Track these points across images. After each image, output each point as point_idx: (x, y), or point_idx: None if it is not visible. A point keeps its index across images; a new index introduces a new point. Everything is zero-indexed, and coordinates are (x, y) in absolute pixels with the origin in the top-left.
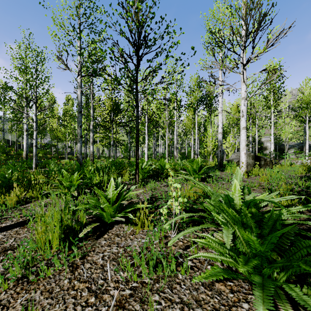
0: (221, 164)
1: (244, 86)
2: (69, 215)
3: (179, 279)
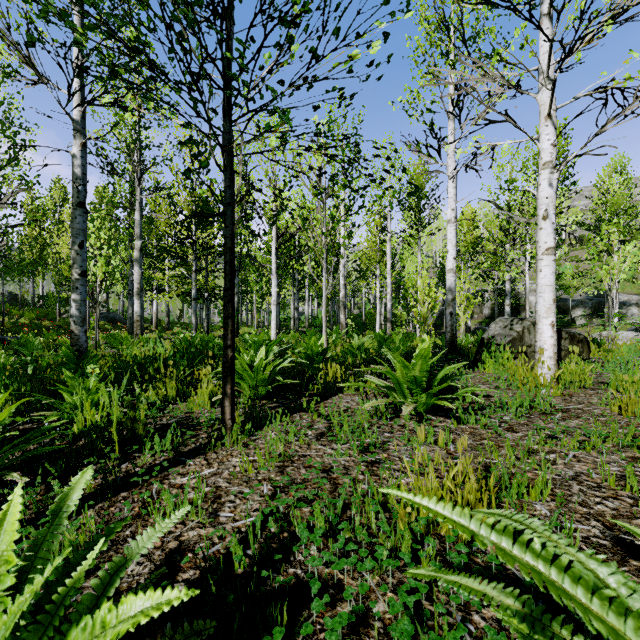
0: (454, 344)
1: (550, 130)
2: None
3: None
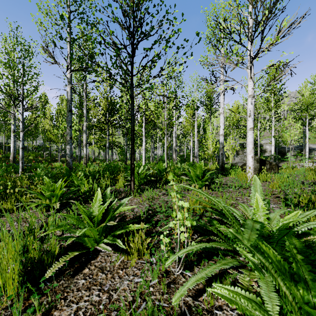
0: (223, 167)
1: (251, 83)
2: (36, 244)
3: None
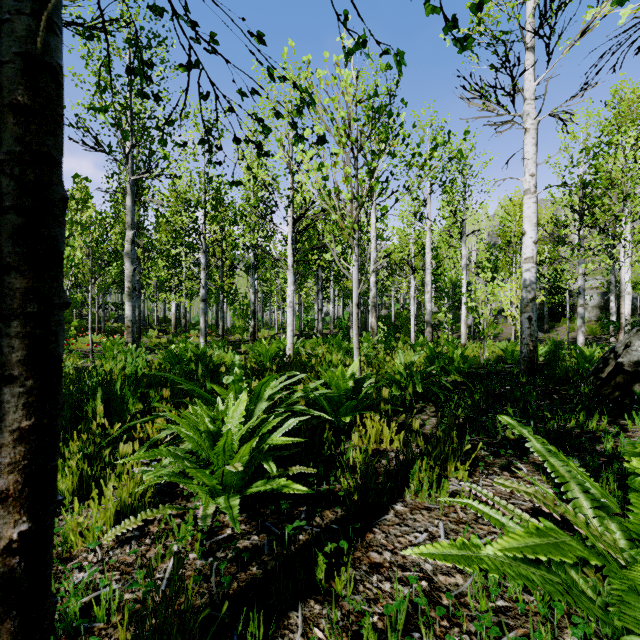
0: (535, 361)
1: None
2: None
3: None
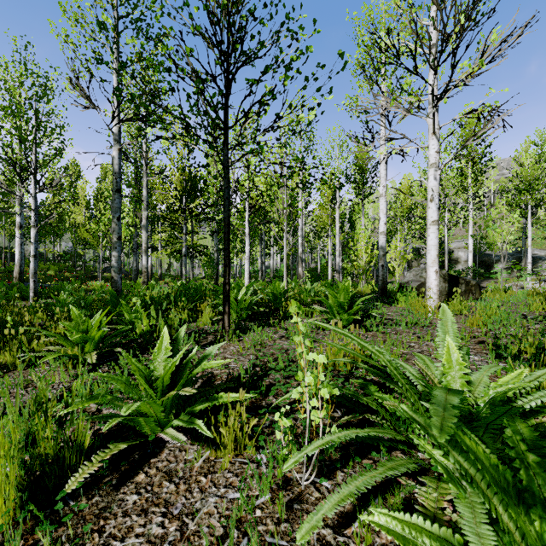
0: (385, 289)
1: (435, 142)
2: (49, 430)
3: None
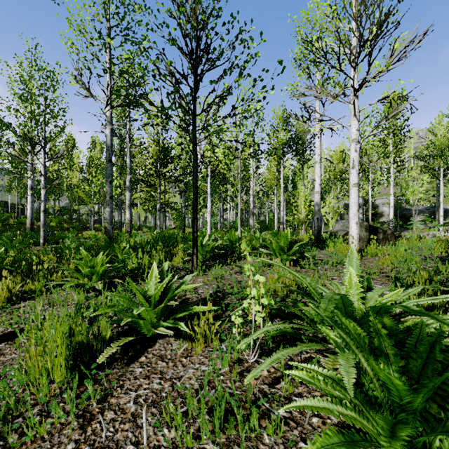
0: (319, 237)
1: (356, 122)
2: (83, 326)
3: (264, 444)
